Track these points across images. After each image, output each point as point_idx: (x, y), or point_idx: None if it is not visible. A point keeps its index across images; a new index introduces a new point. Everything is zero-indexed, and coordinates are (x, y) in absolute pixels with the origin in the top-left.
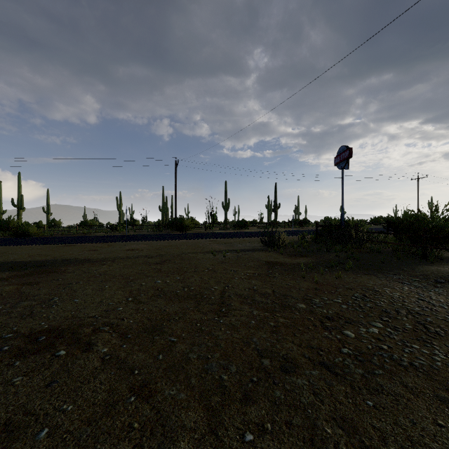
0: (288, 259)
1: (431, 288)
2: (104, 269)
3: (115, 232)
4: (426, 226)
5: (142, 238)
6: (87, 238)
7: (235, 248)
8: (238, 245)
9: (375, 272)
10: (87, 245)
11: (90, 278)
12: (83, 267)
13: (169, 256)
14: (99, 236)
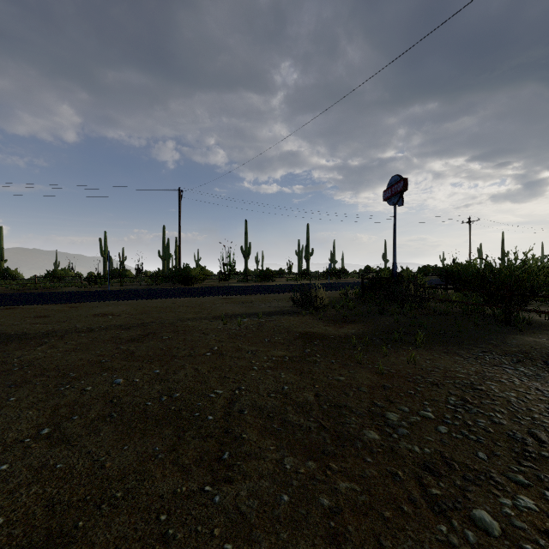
0: (332, 329)
1: None
2: (36, 354)
3: (93, 286)
4: (505, 280)
5: (126, 296)
6: (44, 296)
7: (256, 309)
8: (261, 306)
9: (456, 348)
10: (36, 308)
11: None
12: (3, 350)
13: (156, 325)
14: (67, 292)
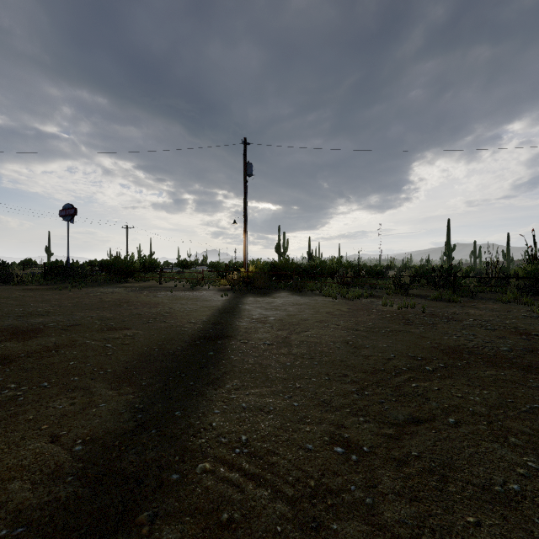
0: (39, 287)
1: (118, 288)
2: None
3: None
4: (123, 266)
5: None
6: None
7: None
8: None
9: (97, 287)
10: None
11: None
12: None
13: None
14: None
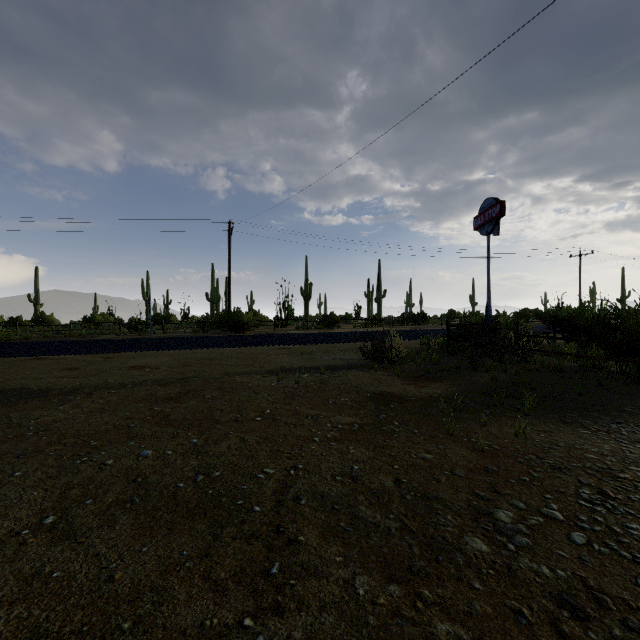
0: (412, 388)
1: None
2: (57, 415)
3: (133, 333)
4: (637, 328)
5: (167, 345)
6: (77, 345)
7: (318, 362)
8: (324, 358)
9: (578, 417)
10: (67, 359)
11: (5, 443)
12: (21, 410)
13: (199, 381)
14: (104, 340)
